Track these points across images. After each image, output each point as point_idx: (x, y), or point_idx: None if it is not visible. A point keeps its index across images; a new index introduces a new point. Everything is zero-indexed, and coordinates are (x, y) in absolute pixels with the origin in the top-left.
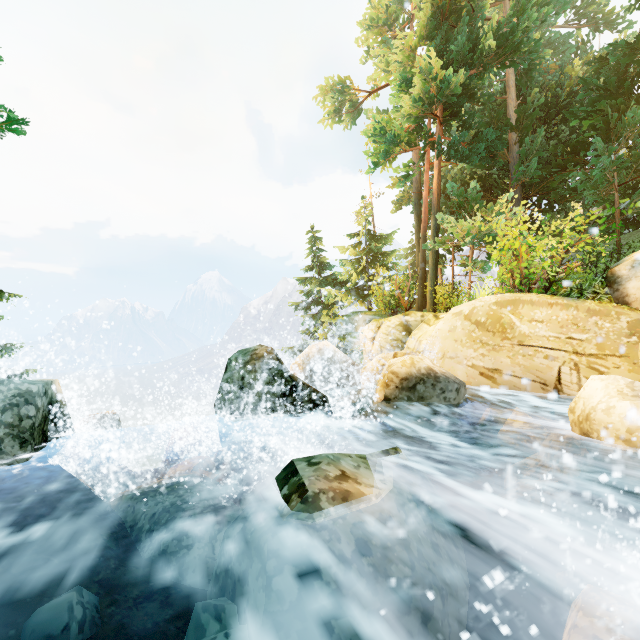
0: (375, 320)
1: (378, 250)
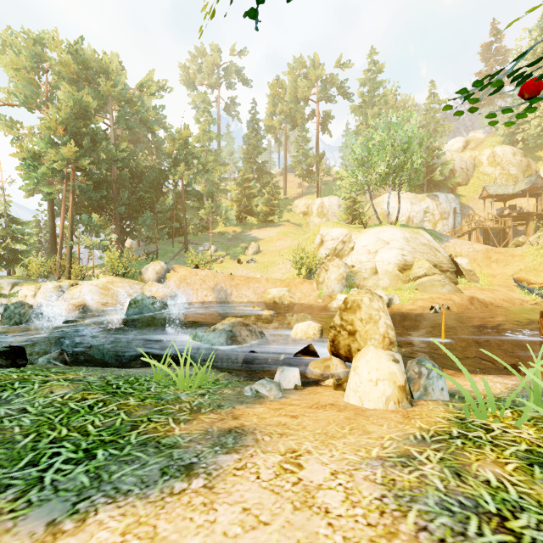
0: (30, 284)
1: (19, 231)
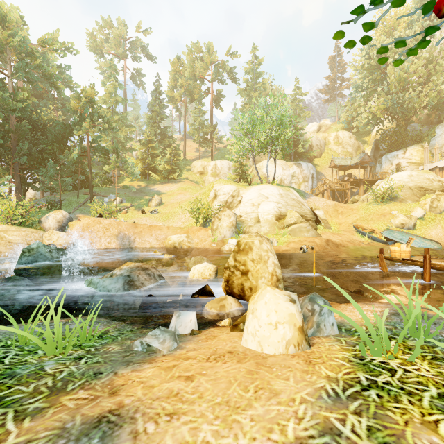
0: None
1: None
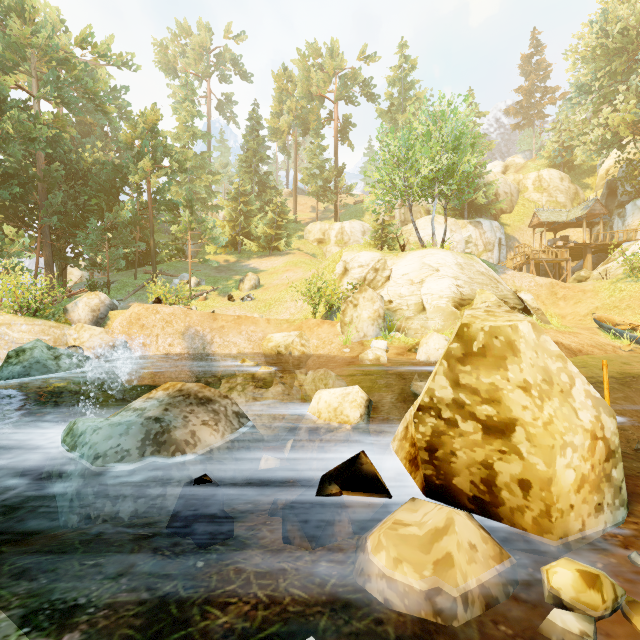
0: None
1: None
